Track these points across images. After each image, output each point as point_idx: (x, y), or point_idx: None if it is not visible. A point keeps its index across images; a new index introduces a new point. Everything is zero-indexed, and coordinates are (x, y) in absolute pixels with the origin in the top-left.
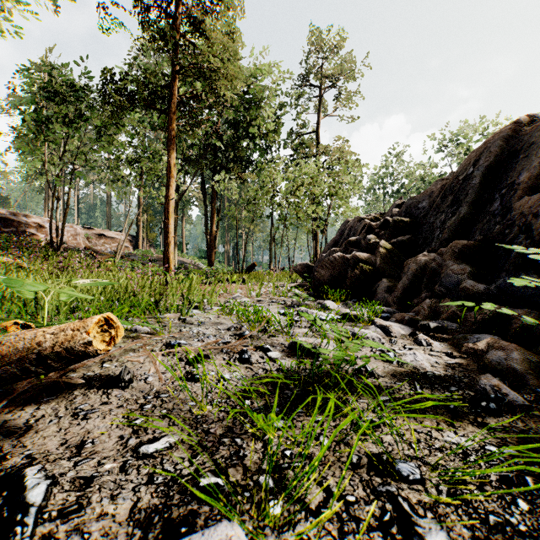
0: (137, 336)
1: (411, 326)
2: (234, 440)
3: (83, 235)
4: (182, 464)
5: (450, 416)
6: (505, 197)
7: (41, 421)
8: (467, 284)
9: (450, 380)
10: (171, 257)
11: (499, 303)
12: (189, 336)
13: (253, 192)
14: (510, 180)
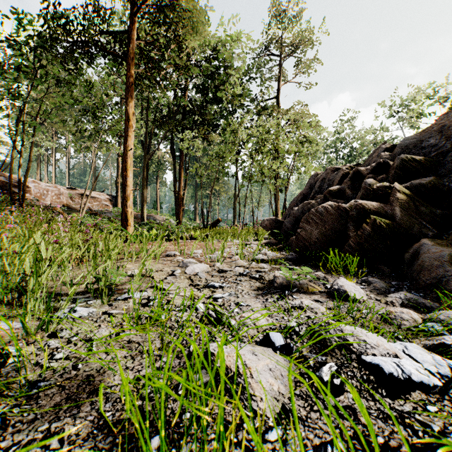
0: None
1: None
2: None
3: (66, 195)
4: None
5: None
6: None
7: None
8: None
9: None
10: (129, 212)
11: None
12: None
13: (218, 150)
14: None
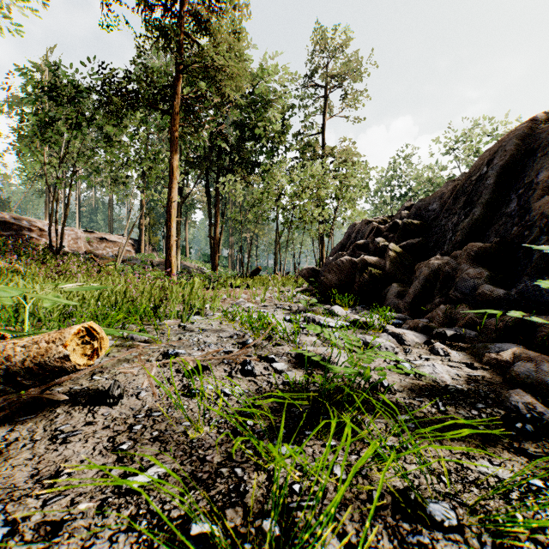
0: (133, 344)
1: (425, 334)
2: (233, 470)
3: (84, 239)
4: (171, 503)
5: (480, 439)
6: (523, 197)
7: (14, 446)
8: (485, 289)
9: (474, 396)
10: (173, 261)
11: (521, 309)
12: (188, 344)
13: (258, 195)
14: (527, 180)
